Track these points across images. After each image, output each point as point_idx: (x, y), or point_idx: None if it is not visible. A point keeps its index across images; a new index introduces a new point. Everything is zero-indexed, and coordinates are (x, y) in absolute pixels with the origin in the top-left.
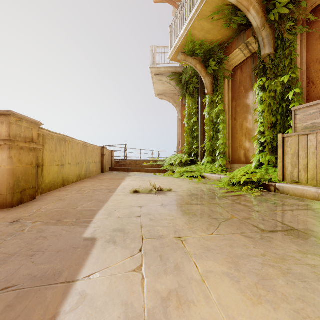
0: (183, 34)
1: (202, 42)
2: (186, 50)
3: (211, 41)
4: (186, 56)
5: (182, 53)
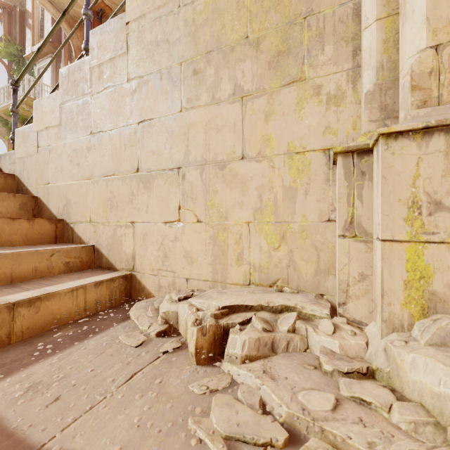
0: (4, 107)
1: (20, 114)
2: (8, 114)
3: (26, 116)
4: (9, 117)
5: (5, 114)
